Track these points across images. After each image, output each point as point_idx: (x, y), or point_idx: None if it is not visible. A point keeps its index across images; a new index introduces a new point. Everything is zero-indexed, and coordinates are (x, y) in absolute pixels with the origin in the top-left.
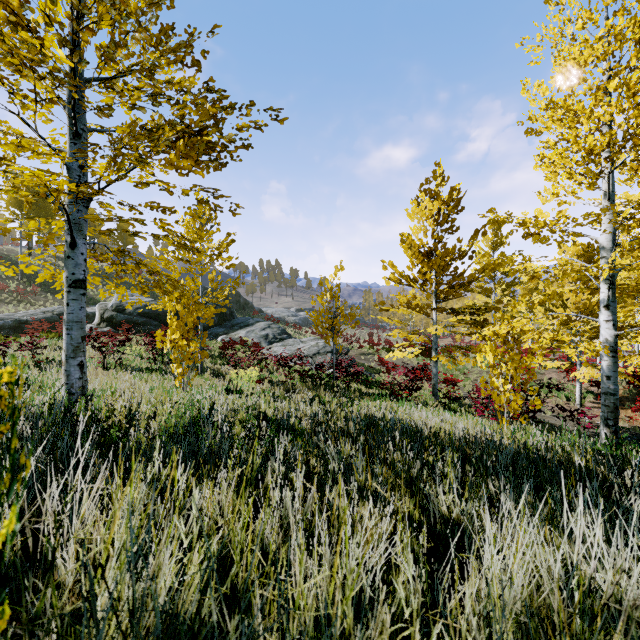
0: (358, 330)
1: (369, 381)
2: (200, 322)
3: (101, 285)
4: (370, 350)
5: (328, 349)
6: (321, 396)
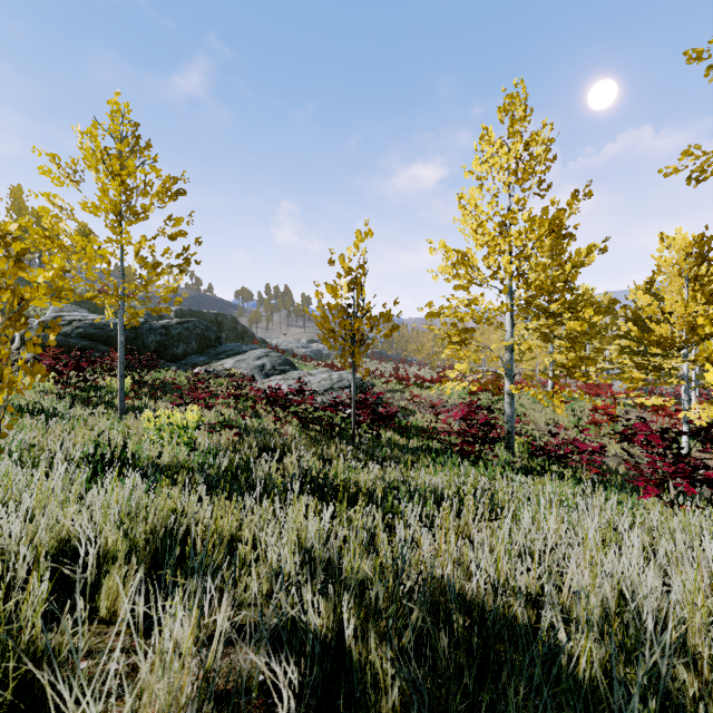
0: (381, 364)
1: (404, 427)
2: (119, 328)
3: (49, 303)
4: (398, 386)
5: (345, 383)
6: (327, 470)
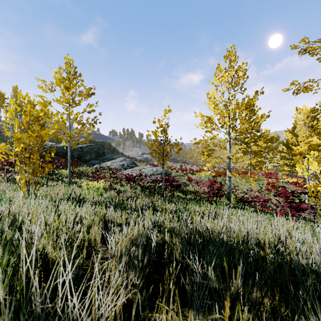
0: (174, 164)
1: (184, 190)
2: (68, 149)
3: None
4: (182, 173)
5: (159, 172)
6: (154, 203)
